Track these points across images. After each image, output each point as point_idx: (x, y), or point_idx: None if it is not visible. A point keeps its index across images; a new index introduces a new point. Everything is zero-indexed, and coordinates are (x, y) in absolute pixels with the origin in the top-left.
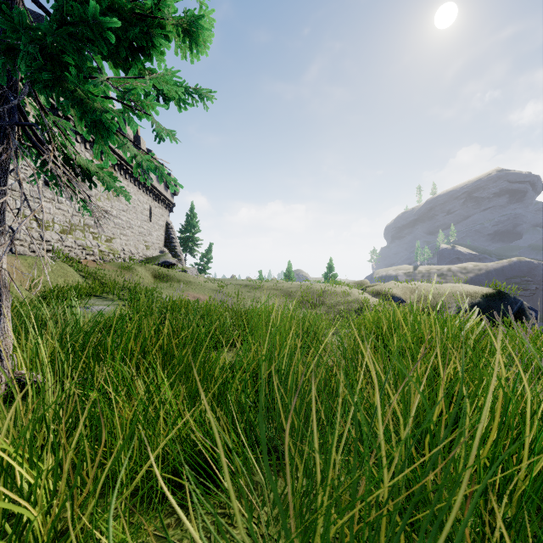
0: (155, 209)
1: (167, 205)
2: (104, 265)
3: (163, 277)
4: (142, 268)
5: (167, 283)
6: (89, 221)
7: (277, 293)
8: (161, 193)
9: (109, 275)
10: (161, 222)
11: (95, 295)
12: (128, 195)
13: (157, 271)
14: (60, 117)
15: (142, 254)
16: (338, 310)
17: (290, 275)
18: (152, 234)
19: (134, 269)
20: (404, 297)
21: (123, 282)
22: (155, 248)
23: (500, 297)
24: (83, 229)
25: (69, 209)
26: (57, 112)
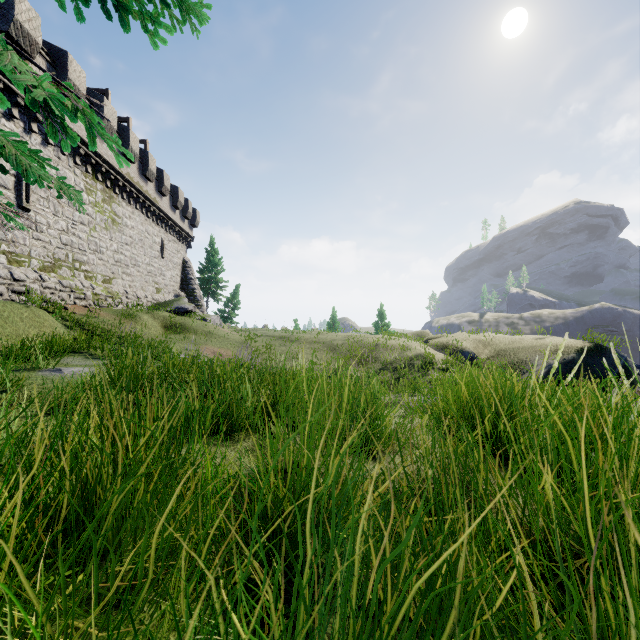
0: (169, 243)
1: (184, 239)
2: (99, 311)
3: (176, 326)
4: (149, 316)
5: (181, 335)
6: (80, 255)
7: (319, 346)
8: (176, 224)
9: (104, 324)
10: (176, 260)
11: (78, 352)
12: (76, 195)
13: (168, 320)
14: (39, 121)
15: (152, 298)
16: (395, 368)
17: (334, 324)
18: (164, 274)
19: (138, 317)
20: (476, 352)
21: (120, 334)
22: (169, 291)
23: (598, 352)
24: (72, 266)
25: (53, 240)
26: (34, 114)
